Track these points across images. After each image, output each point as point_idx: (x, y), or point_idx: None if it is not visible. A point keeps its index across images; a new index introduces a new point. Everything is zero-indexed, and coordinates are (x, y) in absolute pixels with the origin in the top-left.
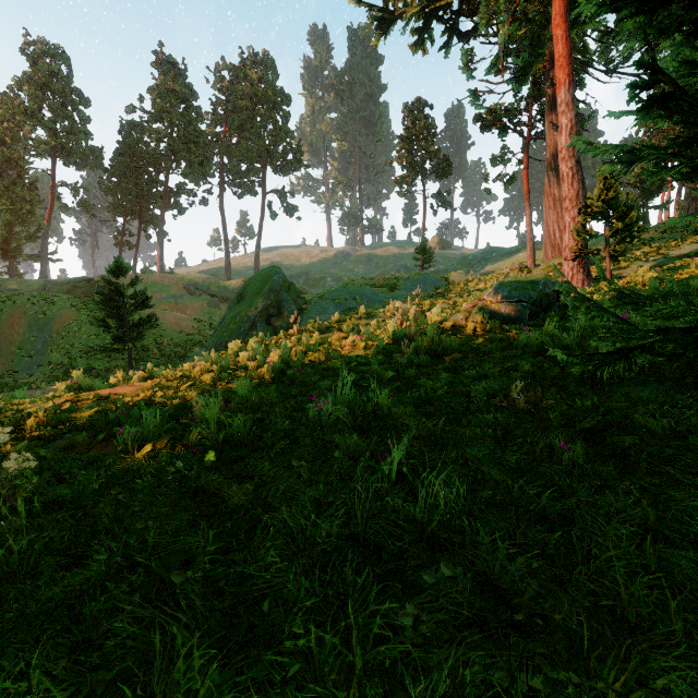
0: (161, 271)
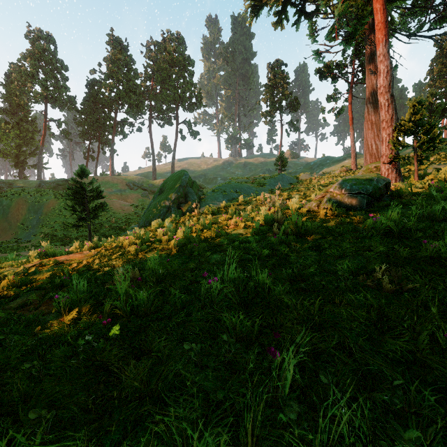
0: (112, 174)
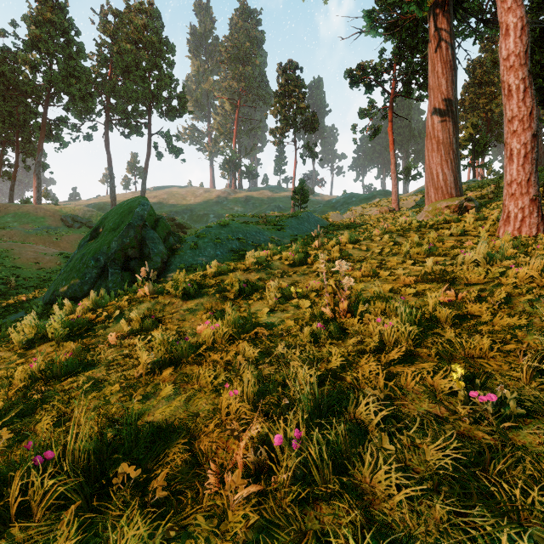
0: (38, 201)
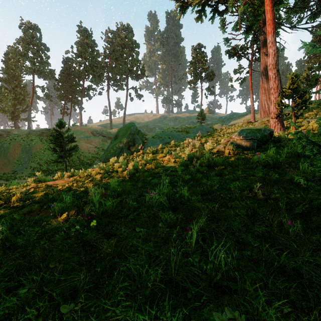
0: (81, 125)
